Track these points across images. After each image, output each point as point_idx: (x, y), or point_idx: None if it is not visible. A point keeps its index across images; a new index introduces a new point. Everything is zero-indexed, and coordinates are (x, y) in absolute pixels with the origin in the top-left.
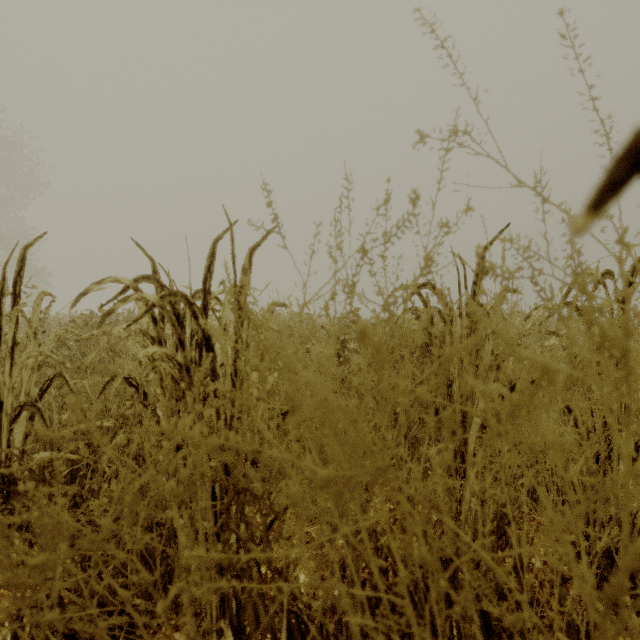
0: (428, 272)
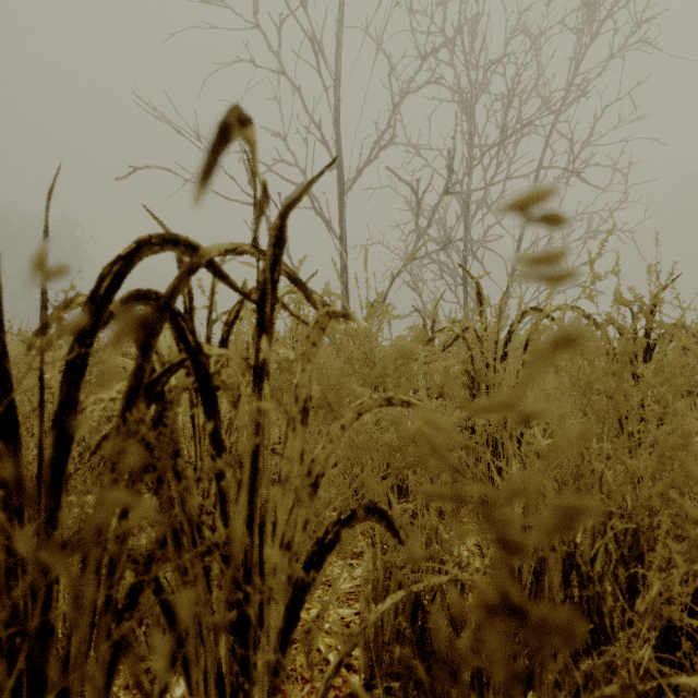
0: (607, 324)
